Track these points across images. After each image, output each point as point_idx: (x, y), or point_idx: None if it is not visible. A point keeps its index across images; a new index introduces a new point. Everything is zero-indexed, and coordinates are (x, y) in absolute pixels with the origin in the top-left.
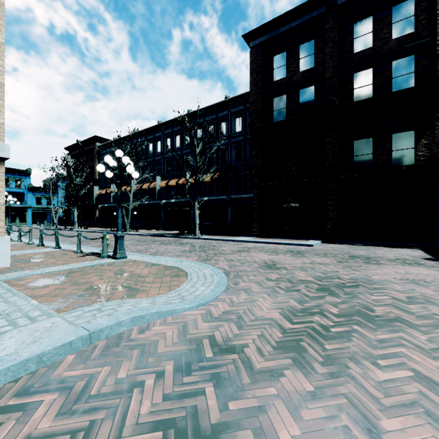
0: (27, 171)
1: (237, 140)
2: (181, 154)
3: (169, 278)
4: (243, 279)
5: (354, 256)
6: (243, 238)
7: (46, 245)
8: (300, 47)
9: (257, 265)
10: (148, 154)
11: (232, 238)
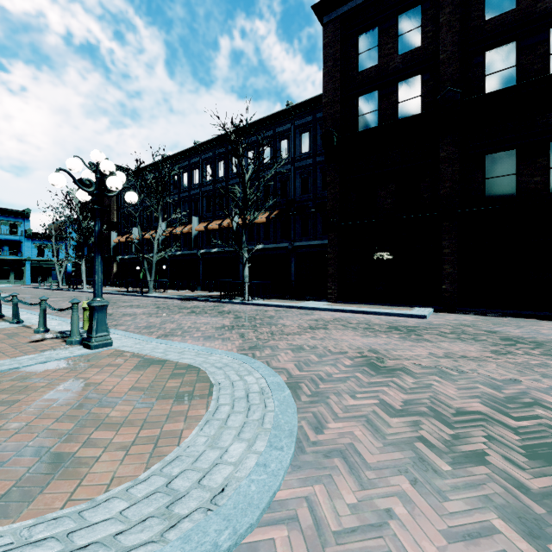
0: (25, 212)
1: (304, 164)
2: (226, 186)
3: (170, 402)
4: (332, 407)
5: (510, 340)
6: (314, 303)
7: (7, 317)
8: (399, 18)
9: (349, 360)
10: (181, 187)
11: (297, 303)
